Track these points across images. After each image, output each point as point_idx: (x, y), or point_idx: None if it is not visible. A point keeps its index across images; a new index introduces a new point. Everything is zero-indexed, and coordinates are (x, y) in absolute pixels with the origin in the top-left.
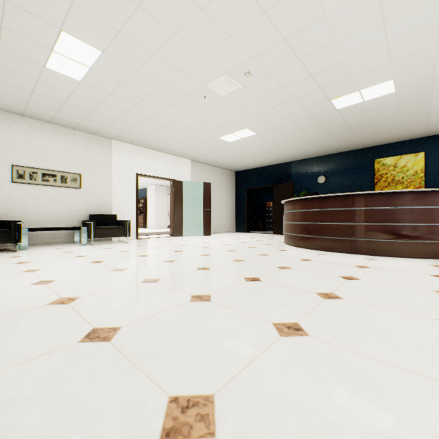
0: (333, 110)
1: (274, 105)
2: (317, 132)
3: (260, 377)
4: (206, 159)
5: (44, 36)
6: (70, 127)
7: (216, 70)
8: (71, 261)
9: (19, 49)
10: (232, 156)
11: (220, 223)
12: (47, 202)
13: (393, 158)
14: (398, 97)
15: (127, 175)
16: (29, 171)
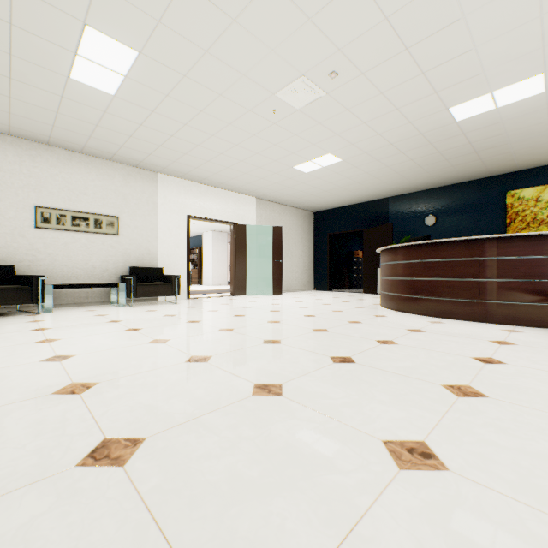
0: (451, 123)
1: (367, 119)
2: (427, 156)
3: None
4: (275, 196)
5: (65, 34)
6: (105, 159)
7: (289, 71)
8: (101, 328)
9: (36, 55)
10: (310, 191)
11: (294, 279)
12: (78, 252)
13: (534, 189)
14: None
15: (176, 217)
16: (56, 214)
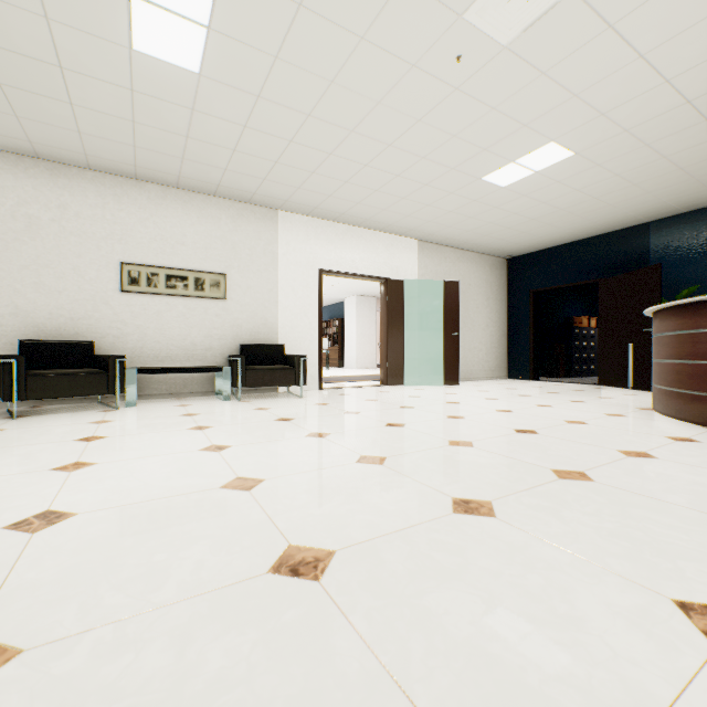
0: None
1: (650, 46)
2: None
3: None
4: (448, 235)
5: None
6: (208, 194)
7: None
8: (171, 442)
9: (78, 11)
10: (506, 221)
11: (476, 362)
12: (174, 323)
13: None
14: None
15: (303, 273)
16: (147, 273)
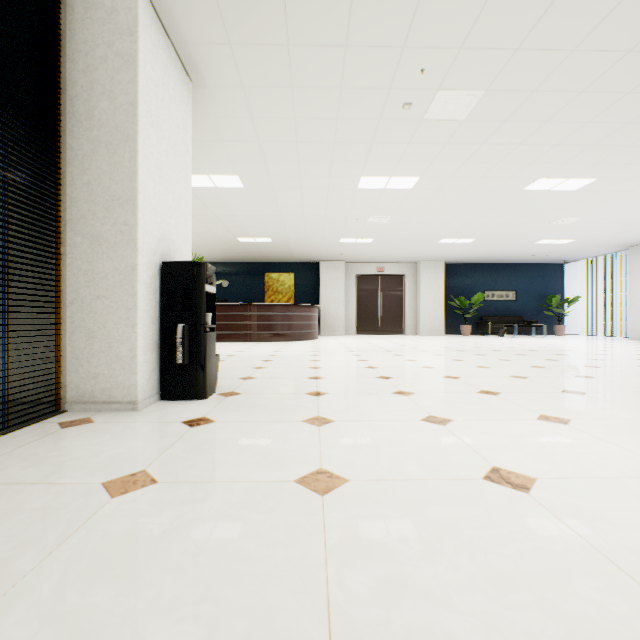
0: (238, 242)
1: (197, 232)
2: (225, 249)
3: (229, 358)
4: None
5: None
6: None
7: None
8: None
9: None
10: None
11: None
12: None
13: (277, 274)
14: (275, 244)
15: None
16: None
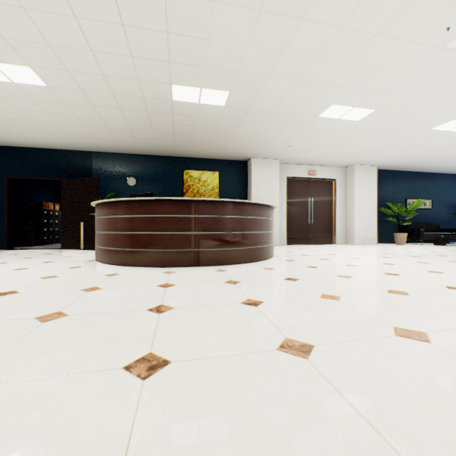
0: (169, 100)
1: (97, 48)
2: (140, 122)
3: None
4: None
5: None
6: None
7: None
8: None
9: None
10: None
11: None
12: None
13: (198, 172)
14: (223, 114)
15: None
16: None
